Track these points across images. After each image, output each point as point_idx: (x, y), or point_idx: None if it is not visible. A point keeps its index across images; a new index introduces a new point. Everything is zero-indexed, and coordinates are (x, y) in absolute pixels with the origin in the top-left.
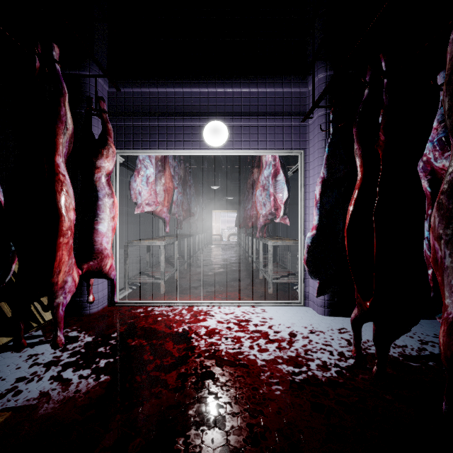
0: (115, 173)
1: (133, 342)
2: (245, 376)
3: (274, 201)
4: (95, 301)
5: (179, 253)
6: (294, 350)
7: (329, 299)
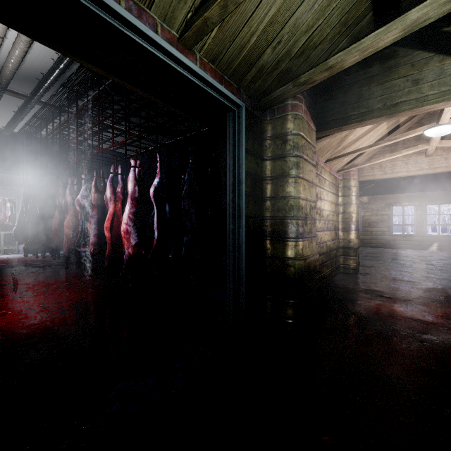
0: None
1: None
2: None
3: (5, 215)
4: None
5: None
6: (7, 258)
7: None
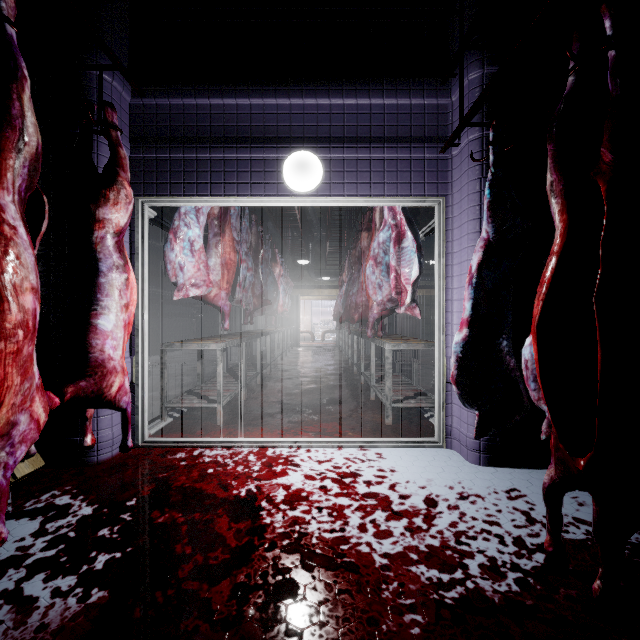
0: (142, 234)
1: (161, 518)
2: (353, 591)
3: (395, 280)
4: (108, 441)
5: (250, 359)
6: (437, 533)
7: (487, 439)
